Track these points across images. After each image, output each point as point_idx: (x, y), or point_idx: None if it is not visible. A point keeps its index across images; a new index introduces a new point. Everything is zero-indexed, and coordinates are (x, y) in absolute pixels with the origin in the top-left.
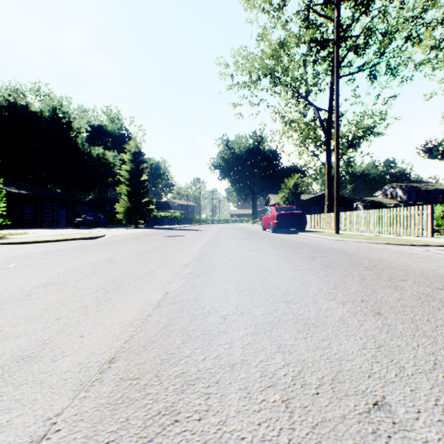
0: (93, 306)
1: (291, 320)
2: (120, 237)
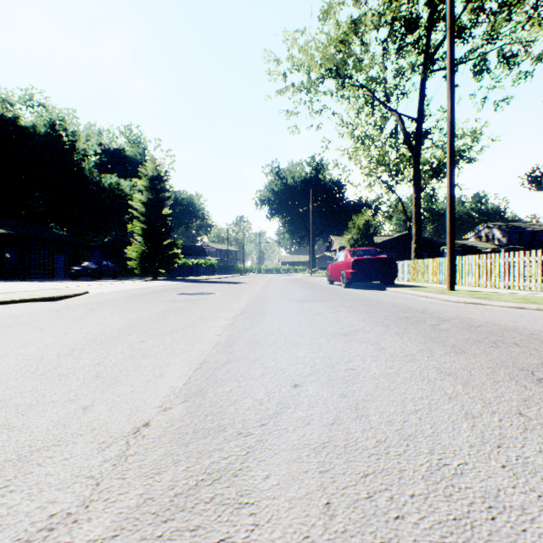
0: None
1: None
2: (106, 296)
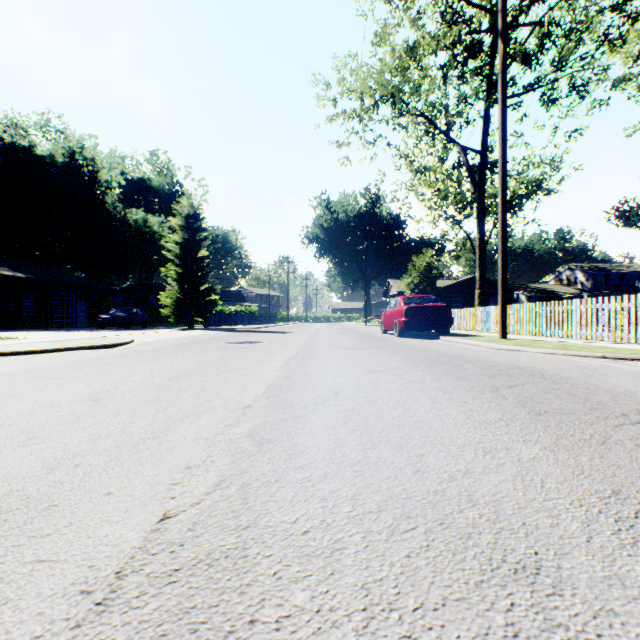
0: None
1: None
2: (155, 345)
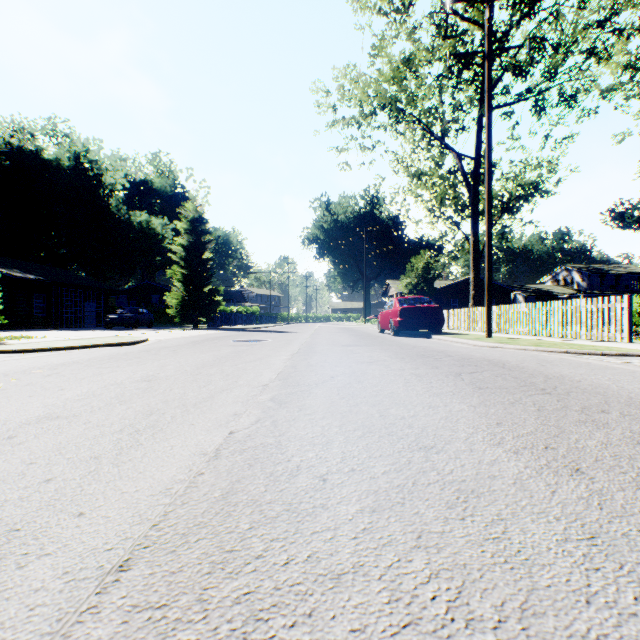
0: (109, 458)
1: (434, 484)
2: (170, 342)
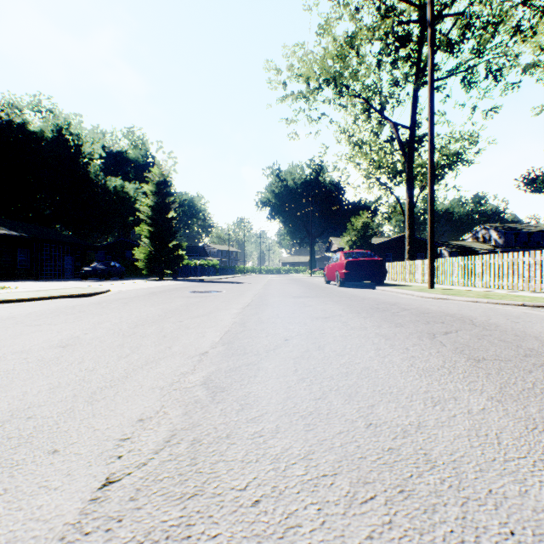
0: None
1: None
2: (128, 294)
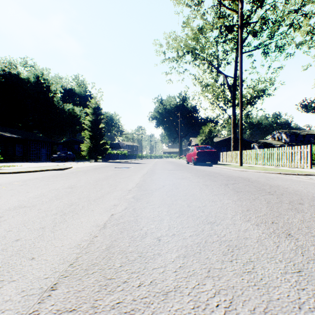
0: (49, 228)
1: (216, 242)
2: (83, 168)
